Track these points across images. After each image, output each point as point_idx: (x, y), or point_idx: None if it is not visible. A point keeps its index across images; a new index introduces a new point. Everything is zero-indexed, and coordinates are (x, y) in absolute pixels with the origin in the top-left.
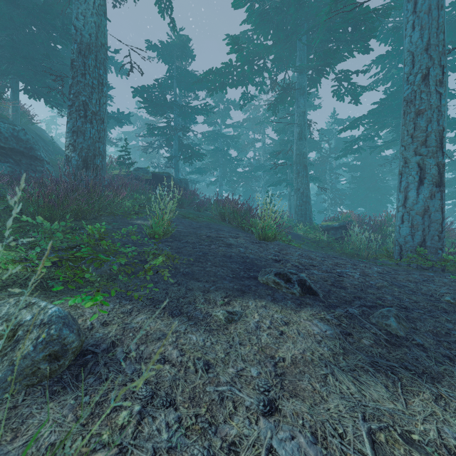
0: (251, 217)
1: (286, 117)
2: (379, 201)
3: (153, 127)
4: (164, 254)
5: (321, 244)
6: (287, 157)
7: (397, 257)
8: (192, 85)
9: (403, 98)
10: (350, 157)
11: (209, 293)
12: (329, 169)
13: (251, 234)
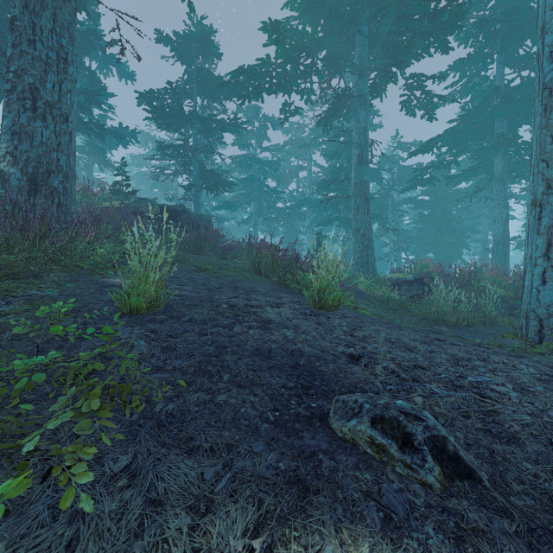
0: (298, 269)
1: (341, 134)
2: (453, 246)
3: (165, 146)
4: (100, 390)
5: (391, 304)
6: (341, 189)
7: (534, 338)
8: (216, 88)
9: (543, 85)
10: (413, 192)
11: (209, 513)
12: (392, 204)
13: (298, 294)
